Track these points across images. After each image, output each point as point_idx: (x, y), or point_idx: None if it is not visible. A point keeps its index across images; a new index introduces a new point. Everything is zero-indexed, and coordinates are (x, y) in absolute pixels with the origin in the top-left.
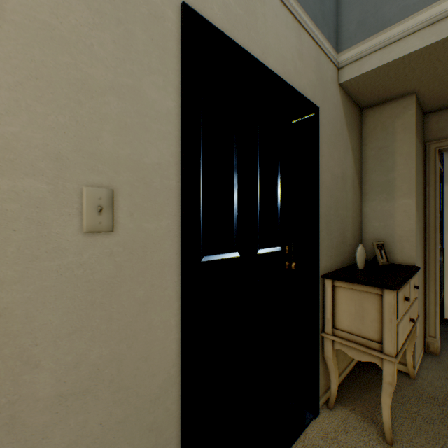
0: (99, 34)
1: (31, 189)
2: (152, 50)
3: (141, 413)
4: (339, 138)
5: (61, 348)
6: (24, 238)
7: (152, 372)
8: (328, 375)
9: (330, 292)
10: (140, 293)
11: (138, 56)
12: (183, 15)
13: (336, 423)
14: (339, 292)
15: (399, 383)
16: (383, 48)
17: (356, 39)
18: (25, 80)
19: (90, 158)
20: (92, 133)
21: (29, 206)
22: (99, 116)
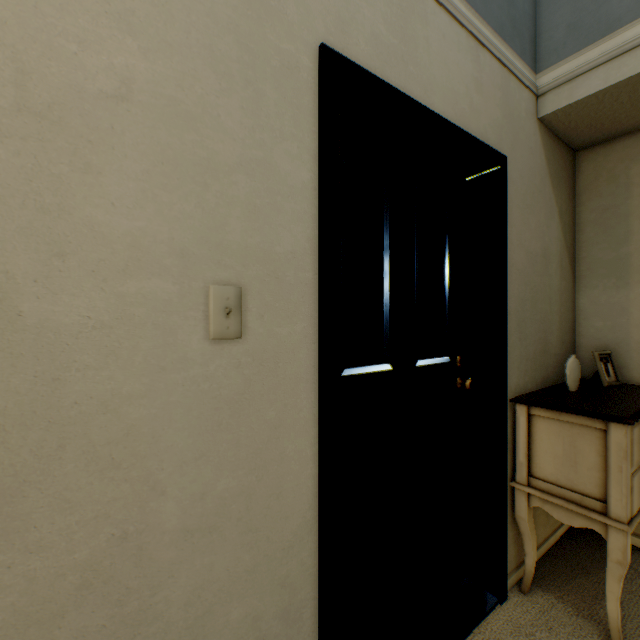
0: (225, 102)
1: (157, 290)
2: (285, 110)
3: (272, 563)
4: (538, 198)
5: (186, 475)
6: (150, 346)
7: (284, 514)
8: (521, 544)
9: (524, 424)
10: (271, 414)
11: (268, 121)
12: (321, 61)
13: (533, 614)
14: (538, 425)
15: (636, 566)
16: (610, 62)
17: (565, 51)
18: (152, 167)
19: (217, 251)
20: (219, 221)
21: (155, 310)
22: (225, 200)
